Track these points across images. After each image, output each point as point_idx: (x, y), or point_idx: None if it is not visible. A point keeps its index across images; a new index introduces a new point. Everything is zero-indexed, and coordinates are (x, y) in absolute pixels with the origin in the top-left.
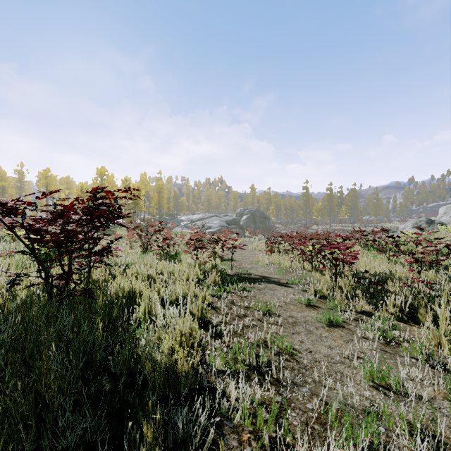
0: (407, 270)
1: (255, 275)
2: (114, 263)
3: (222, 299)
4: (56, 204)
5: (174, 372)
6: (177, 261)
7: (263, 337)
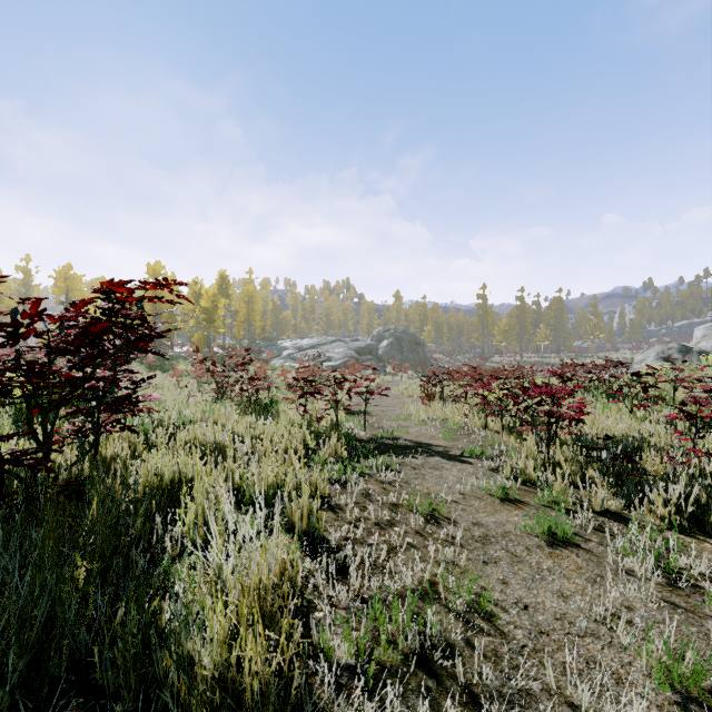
0: (669, 432)
1: (405, 440)
2: (157, 422)
3: (348, 488)
4: (18, 311)
5: (233, 697)
6: (270, 417)
7: (429, 575)
